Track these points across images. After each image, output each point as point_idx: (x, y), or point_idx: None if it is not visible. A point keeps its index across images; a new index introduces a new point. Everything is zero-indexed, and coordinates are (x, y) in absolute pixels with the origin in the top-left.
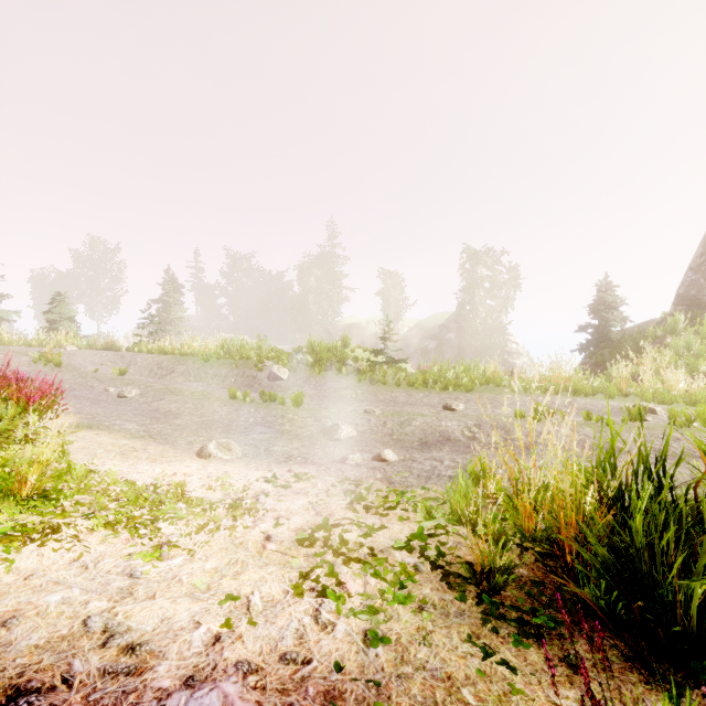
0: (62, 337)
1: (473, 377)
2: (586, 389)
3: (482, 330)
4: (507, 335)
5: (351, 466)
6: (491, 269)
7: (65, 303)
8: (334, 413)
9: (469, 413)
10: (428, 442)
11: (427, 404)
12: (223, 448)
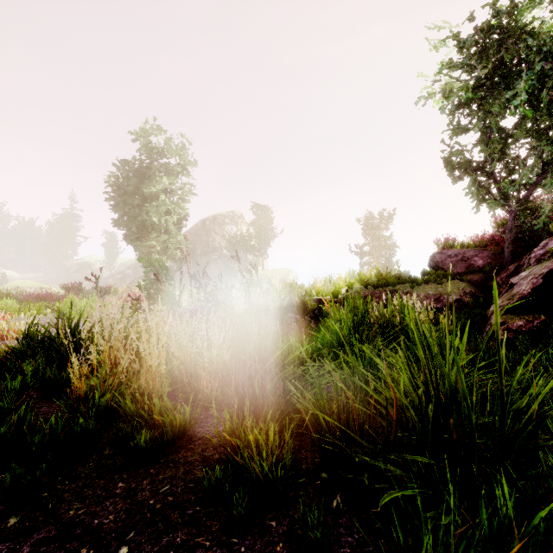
0: None
1: None
2: None
3: None
4: None
5: None
6: None
7: None
8: None
9: None
10: None
11: None
12: None
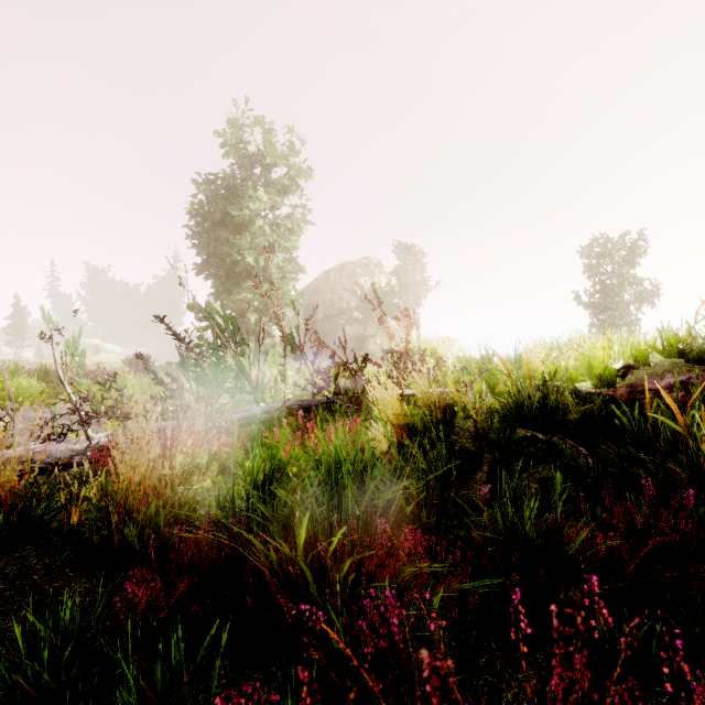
0: None
1: None
2: None
3: None
4: None
5: None
6: None
7: None
8: None
9: None
10: None
11: None
12: None
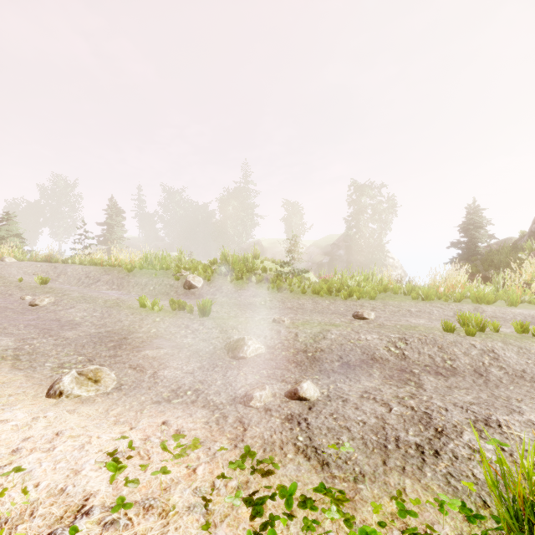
0: (4, 250)
1: (371, 285)
2: (488, 297)
3: (366, 248)
4: (386, 252)
5: (257, 411)
6: (373, 199)
7: (13, 222)
8: (242, 322)
9: (384, 322)
10: (350, 363)
11: (335, 311)
12: (86, 380)
